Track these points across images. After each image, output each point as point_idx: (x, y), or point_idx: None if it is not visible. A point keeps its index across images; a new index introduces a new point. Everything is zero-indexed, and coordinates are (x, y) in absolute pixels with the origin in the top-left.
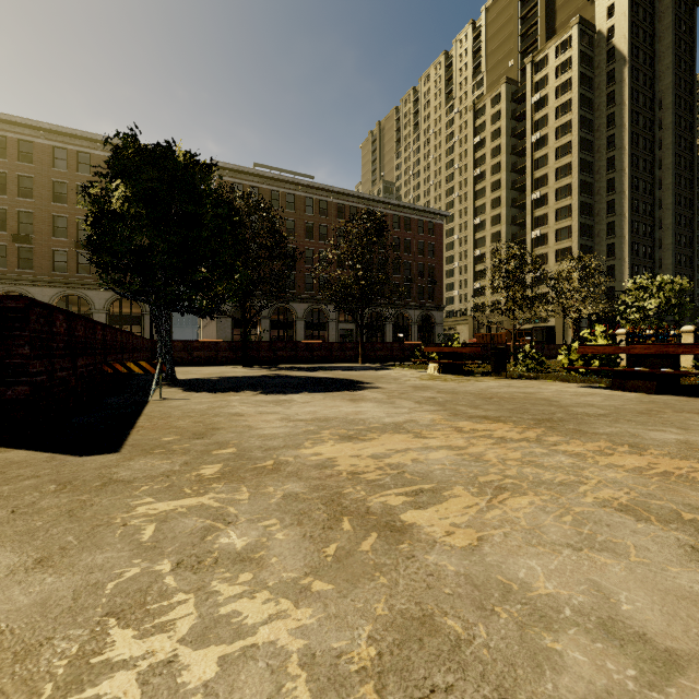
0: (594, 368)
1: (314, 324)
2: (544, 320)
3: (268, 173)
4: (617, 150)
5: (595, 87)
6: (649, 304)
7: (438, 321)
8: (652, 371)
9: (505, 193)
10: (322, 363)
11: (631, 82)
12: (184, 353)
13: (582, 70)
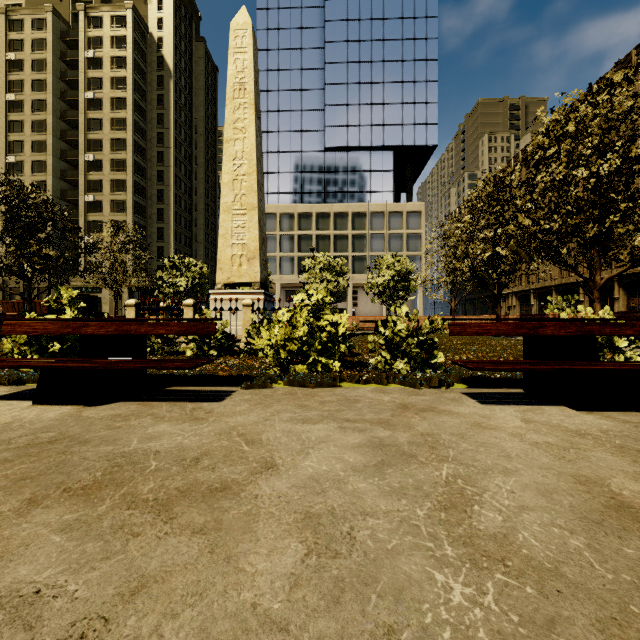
0: (6, 365)
1: None
2: (98, 290)
3: None
4: (166, 148)
5: (148, 82)
6: (180, 281)
7: None
8: (94, 366)
9: (51, 140)
10: None
11: (176, 97)
12: None
13: (136, 57)
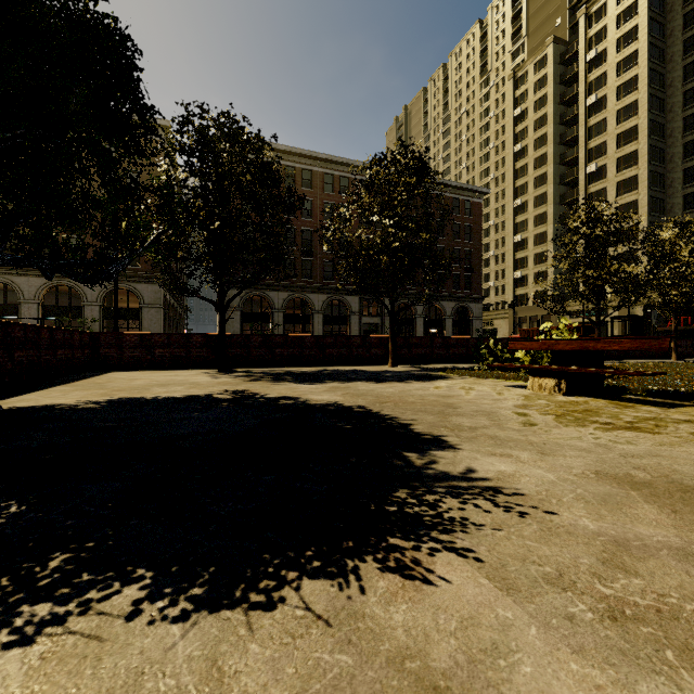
0: None
1: (333, 318)
2: (603, 312)
3: (281, 145)
4: None
5: (667, 35)
6: None
7: (476, 314)
8: None
9: (551, 169)
10: (337, 364)
11: None
12: (140, 351)
13: (652, 14)
